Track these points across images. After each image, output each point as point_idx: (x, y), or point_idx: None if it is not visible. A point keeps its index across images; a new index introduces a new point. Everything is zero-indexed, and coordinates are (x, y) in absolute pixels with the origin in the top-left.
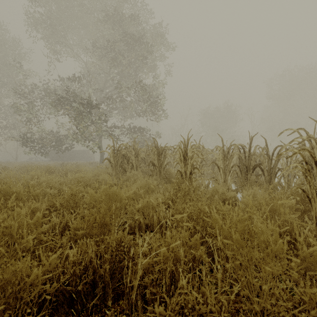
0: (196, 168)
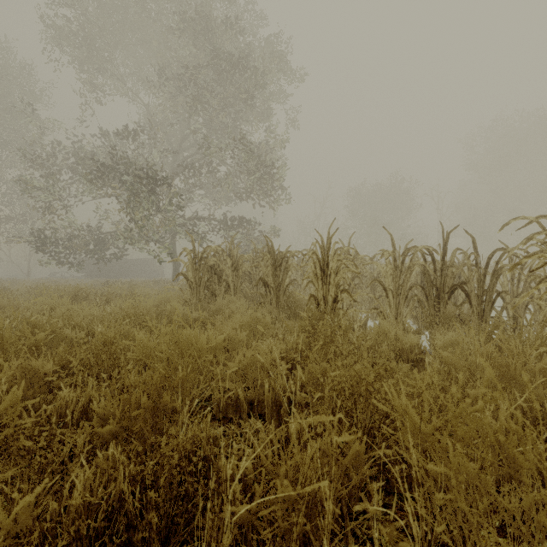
0: (346, 291)
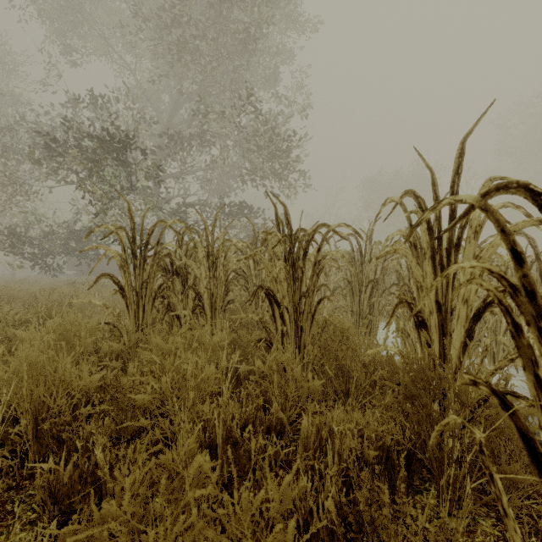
0: None
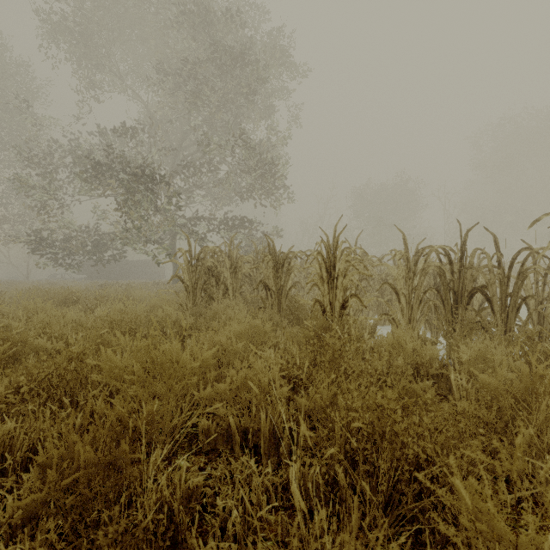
0: (355, 296)
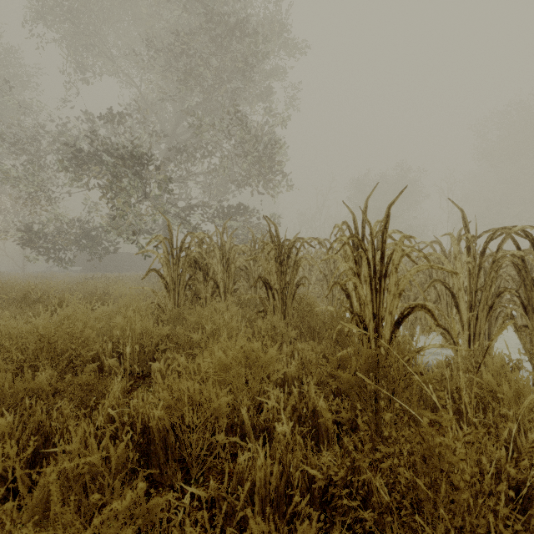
0: (423, 307)
